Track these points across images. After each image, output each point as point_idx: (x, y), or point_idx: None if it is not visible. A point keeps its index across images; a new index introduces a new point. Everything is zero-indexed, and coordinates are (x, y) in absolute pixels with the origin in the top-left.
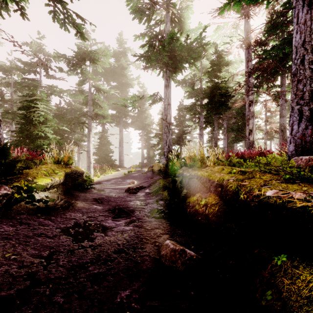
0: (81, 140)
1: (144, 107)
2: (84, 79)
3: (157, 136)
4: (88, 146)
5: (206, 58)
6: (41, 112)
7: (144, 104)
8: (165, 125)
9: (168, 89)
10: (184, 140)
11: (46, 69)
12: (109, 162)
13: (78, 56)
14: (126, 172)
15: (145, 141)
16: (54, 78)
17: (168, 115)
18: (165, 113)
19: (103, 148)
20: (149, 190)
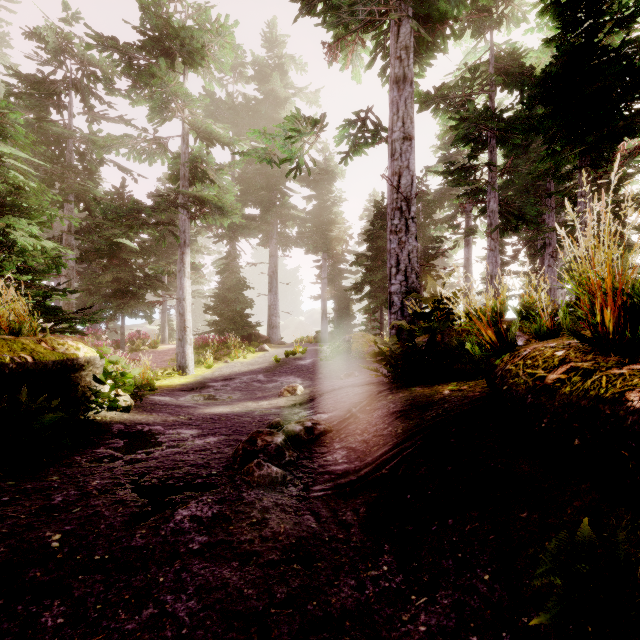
0: (167, 273)
1: (327, 197)
2: (164, 100)
3: (361, 263)
4: (180, 287)
5: (507, 26)
6: (9, 170)
7: (328, 190)
8: (393, 208)
9: (404, 88)
10: (429, 274)
11: (87, 100)
12: (242, 329)
13: (150, 43)
14: (282, 356)
15: (331, 281)
16: (101, 118)
17: (404, 172)
18: (393, 167)
19: (229, 297)
20: (345, 452)
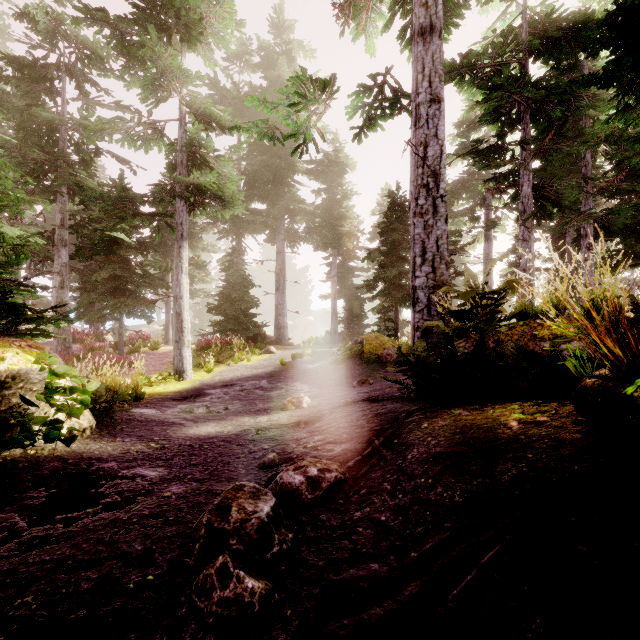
0: (165, 269)
1: (337, 191)
2: (156, 77)
3: (374, 259)
4: (177, 284)
5: None
6: None
7: (338, 183)
8: (417, 185)
9: (431, 40)
10: None
11: (82, 86)
12: (247, 329)
13: (143, 16)
14: (288, 359)
15: (342, 279)
16: (96, 104)
17: (431, 142)
18: (417, 136)
19: (234, 295)
20: (371, 532)
